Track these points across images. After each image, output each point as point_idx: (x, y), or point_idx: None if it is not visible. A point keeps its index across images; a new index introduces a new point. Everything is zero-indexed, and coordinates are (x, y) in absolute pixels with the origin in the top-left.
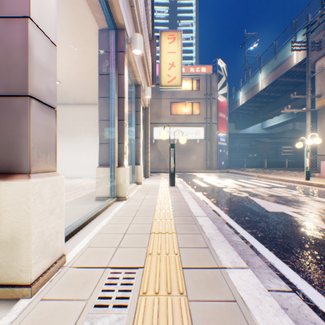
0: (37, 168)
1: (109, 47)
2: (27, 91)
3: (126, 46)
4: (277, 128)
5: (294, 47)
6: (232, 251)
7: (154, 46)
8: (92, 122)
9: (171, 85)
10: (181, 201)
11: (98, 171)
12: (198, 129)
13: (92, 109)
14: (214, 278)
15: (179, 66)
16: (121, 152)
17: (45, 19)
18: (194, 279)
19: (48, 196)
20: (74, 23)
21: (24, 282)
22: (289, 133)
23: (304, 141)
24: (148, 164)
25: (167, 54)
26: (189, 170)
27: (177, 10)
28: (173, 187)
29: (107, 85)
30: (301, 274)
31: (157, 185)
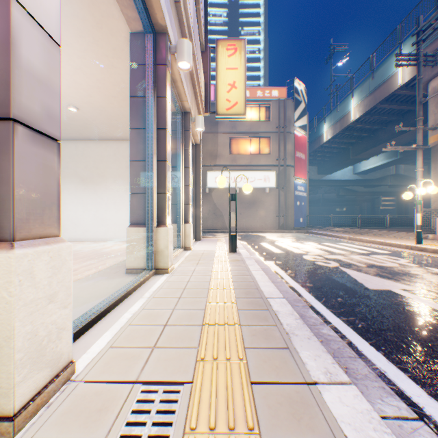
0: (27, 232)
1: (145, 58)
2: (8, 112)
3: (168, 57)
4: (374, 172)
5: (399, 61)
6: (324, 354)
7: (207, 60)
8: (123, 164)
9: (232, 113)
10: (245, 274)
11: (129, 233)
12: (267, 174)
13: (123, 146)
14: (301, 400)
15: (241, 87)
16: (162, 205)
17: (41, 2)
18: (269, 403)
19: (44, 274)
20: (95, 24)
21: (3, 413)
22: (390, 179)
23: (411, 191)
24: (199, 222)
25: (226, 70)
26: (255, 229)
27: (240, 13)
28: (235, 253)
29: (142, 112)
30: (429, 389)
31: (212, 250)
